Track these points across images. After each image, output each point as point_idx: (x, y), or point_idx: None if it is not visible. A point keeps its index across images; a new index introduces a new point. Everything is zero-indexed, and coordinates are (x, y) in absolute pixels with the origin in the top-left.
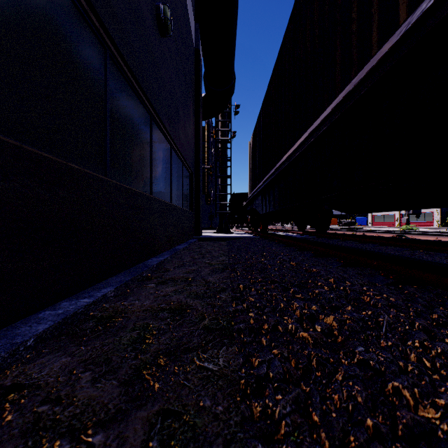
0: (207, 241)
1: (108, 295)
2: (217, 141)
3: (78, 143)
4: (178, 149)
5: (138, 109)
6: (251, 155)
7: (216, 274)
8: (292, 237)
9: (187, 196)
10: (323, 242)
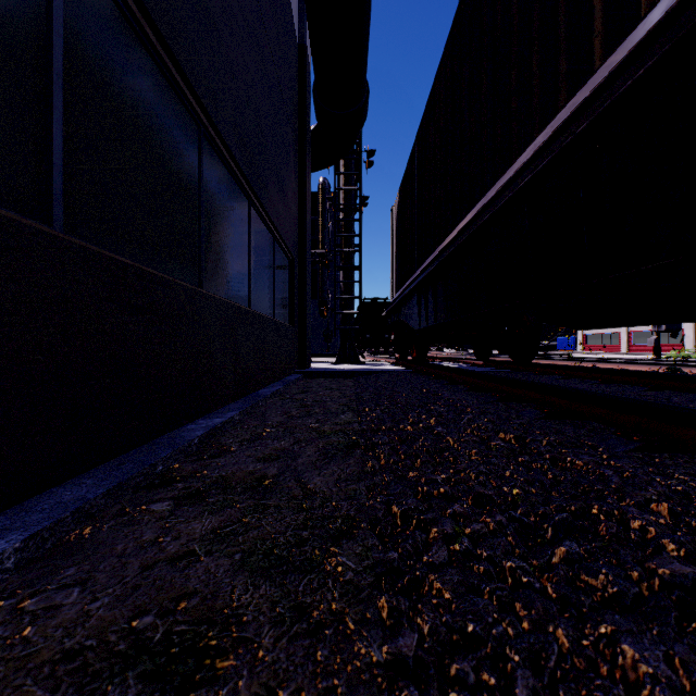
0: (319, 377)
1: None
2: (337, 209)
3: None
4: (265, 209)
5: (164, 100)
6: (396, 229)
7: (332, 465)
8: (481, 373)
9: (283, 299)
10: (561, 386)
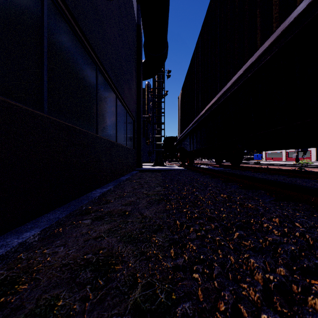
0: (146, 172)
1: (30, 240)
2: (154, 97)
3: (1, 72)
4: (123, 99)
5: (83, 57)
6: (180, 106)
7: (153, 207)
8: (216, 170)
9: (130, 137)
10: (248, 175)
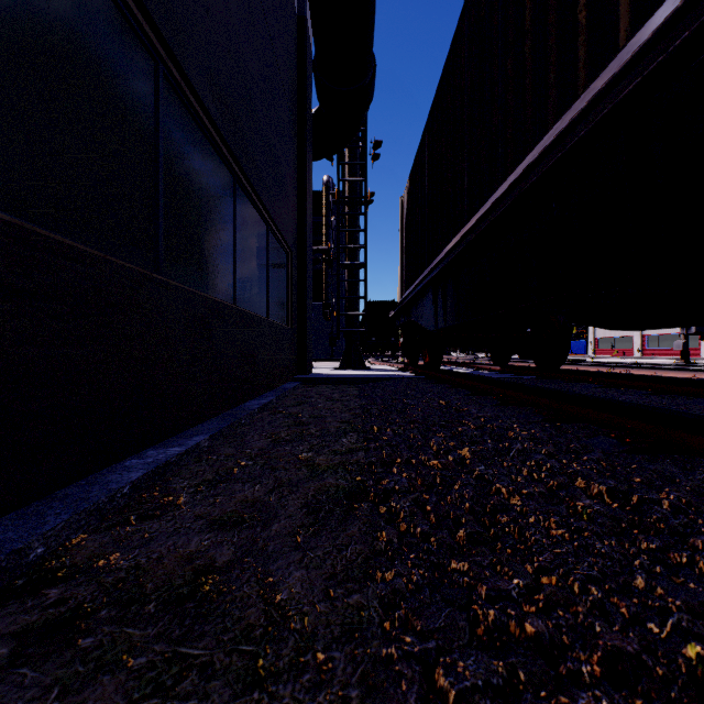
0: (321, 385)
1: None
2: (341, 202)
3: None
4: (254, 189)
5: (93, 6)
6: (405, 221)
7: (324, 539)
8: (513, 383)
9: (280, 297)
10: (645, 405)
